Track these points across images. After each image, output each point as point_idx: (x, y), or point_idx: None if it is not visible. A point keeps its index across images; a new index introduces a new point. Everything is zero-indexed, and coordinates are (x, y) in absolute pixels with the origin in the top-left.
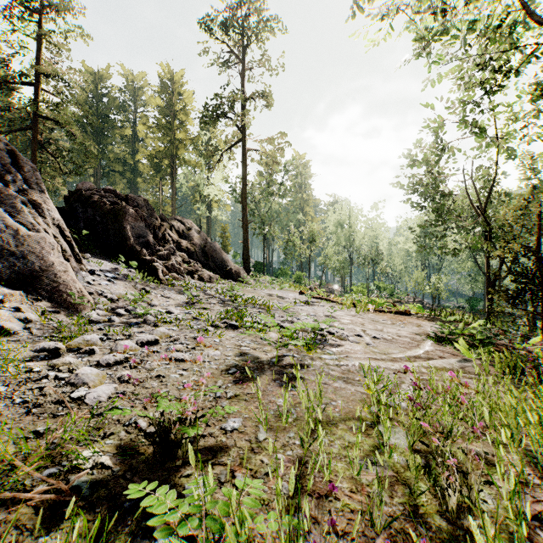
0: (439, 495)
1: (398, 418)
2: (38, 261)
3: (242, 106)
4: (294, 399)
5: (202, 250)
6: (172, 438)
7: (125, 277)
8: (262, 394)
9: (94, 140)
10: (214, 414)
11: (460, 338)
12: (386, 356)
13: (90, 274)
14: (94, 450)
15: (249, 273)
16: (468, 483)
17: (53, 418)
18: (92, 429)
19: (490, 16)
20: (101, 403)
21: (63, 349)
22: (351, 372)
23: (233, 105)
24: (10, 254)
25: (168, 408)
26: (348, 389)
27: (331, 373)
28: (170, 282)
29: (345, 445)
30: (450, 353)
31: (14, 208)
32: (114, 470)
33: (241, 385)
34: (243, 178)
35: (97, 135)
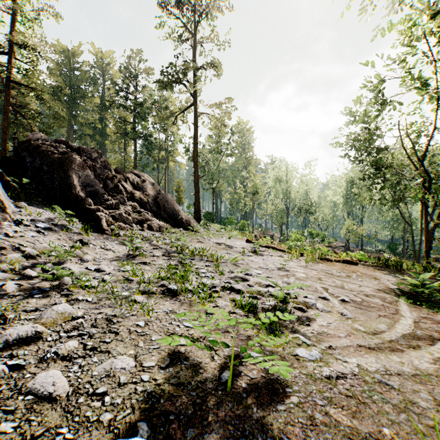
0: None
1: None
2: None
3: (193, 74)
4: None
5: (154, 201)
6: None
7: (63, 227)
8: None
9: (68, 107)
10: None
11: None
12: (379, 340)
13: (15, 224)
14: None
15: (200, 222)
16: None
17: None
18: None
19: None
20: None
21: None
22: (363, 405)
23: (186, 72)
24: None
25: None
26: None
27: (332, 416)
28: (114, 232)
29: None
30: None
31: None
32: None
33: None
34: (195, 138)
35: (70, 103)
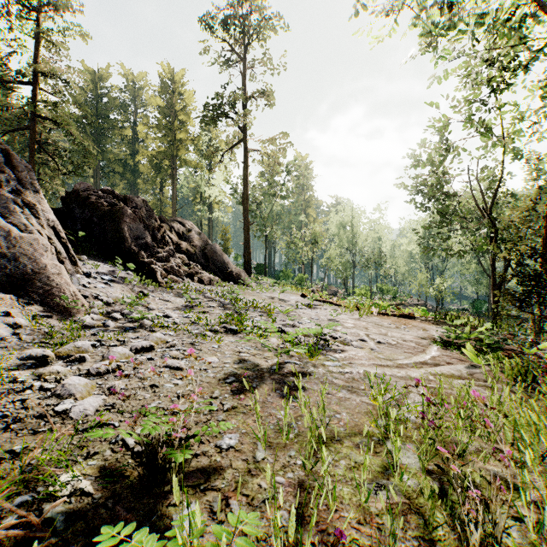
0: (459, 530)
1: (407, 433)
2: (30, 264)
3: (243, 106)
4: (296, 411)
5: (202, 252)
6: (159, 461)
7: (123, 279)
8: (261, 406)
9: (94, 140)
10: (207, 432)
11: (467, 343)
12: (391, 362)
13: (86, 277)
14: (74, 473)
15: (251, 275)
16: (492, 516)
17: (33, 435)
18: (74, 448)
19: (497, 12)
20: (87, 417)
21: (51, 357)
22: (356, 381)
23: (234, 105)
24: (1, 257)
25: (154, 428)
26: (353, 399)
27: (334, 382)
28: (169, 284)
29: (352, 467)
30: (457, 358)
31: (7, 208)
32: (94, 497)
33: (239, 396)
34: (245, 179)
35: (96, 135)
